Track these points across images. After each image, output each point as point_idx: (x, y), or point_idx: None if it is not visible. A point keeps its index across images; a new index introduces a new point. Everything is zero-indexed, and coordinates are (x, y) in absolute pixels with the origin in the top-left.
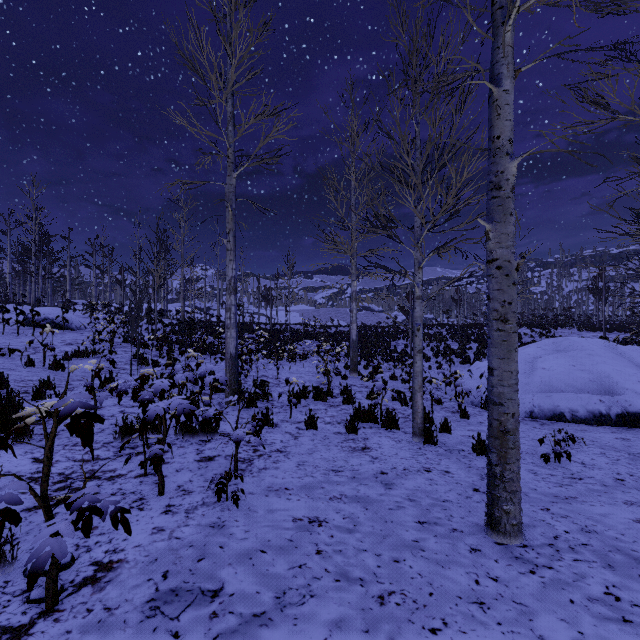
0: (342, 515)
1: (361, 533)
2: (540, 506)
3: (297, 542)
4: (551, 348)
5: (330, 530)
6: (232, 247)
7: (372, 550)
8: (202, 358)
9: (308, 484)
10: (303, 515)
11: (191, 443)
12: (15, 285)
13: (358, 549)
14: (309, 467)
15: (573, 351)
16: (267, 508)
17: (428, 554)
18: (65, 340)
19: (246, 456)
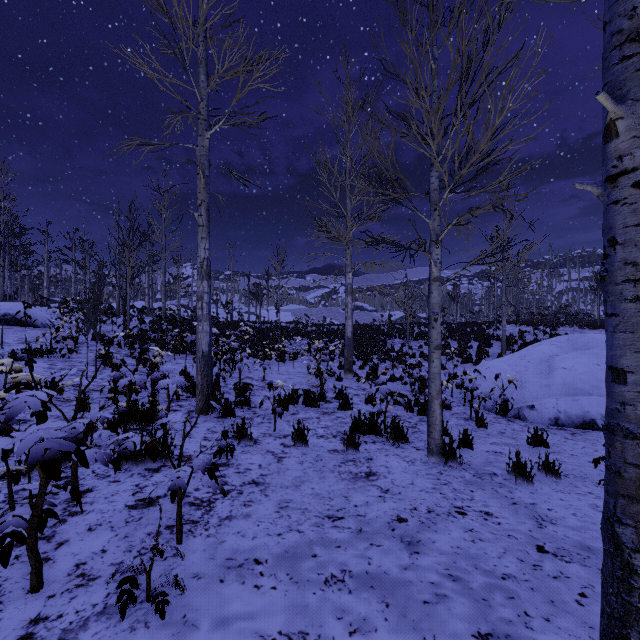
0: (347, 625)
1: None
2: None
3: None
4: (567, 345)
5: None
6: (204, 222)
7: None
8: (180, 358)
9: (291, 549)
10: (279, 629)
11: (131, 474)
12: None
13: None
14: (295, 512)
15: (594, 348)
16: (217, 614)
17: None
18: (23, 338)
19: (205, 495)
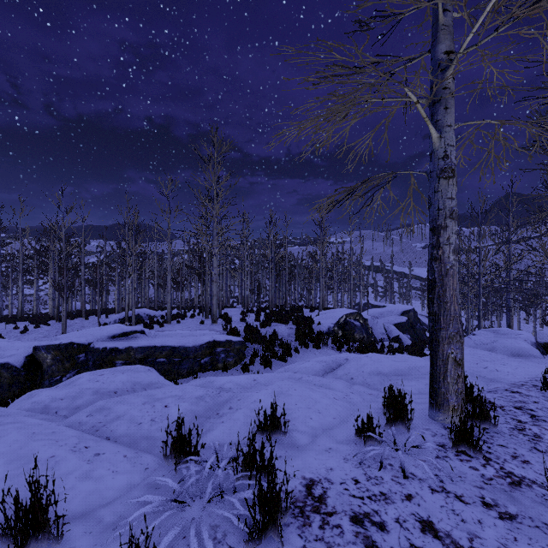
0: None
1: None
2: None
3: None
4: None
5: None
6: None
7: None
8: None
9: None
10: None
11: None
12: None
13: None
14: None
15: None
16: None
17: None
18: None
19: None
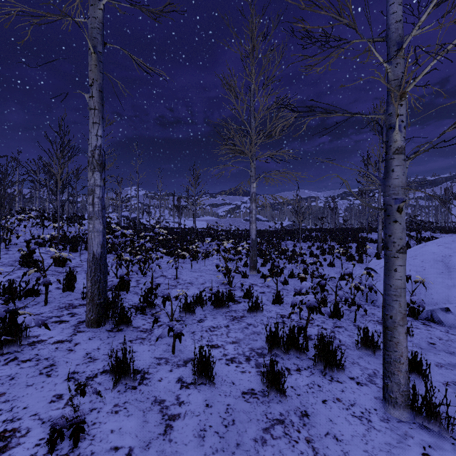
0: None
1: None
2: None
3: None
4: (455, 246)
5: None
6: (96, 105)
7: None
8: None
9: None
10: None
11: None
12: None
13: None
14: None
15: None
16: None
17: None
18: None
19: None
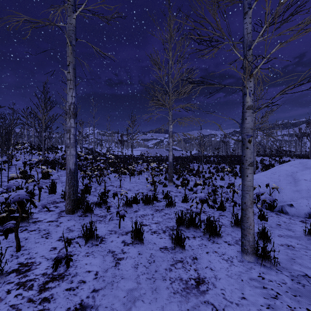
0: None
1: None
2: None
3: None
4: (300, 166)
5: None
6: (72, 77)
7: None
8: None
9: None
10: None
11: None
12: None
13: None
14: None
15: None
16: None
17: None
18: None
19: None
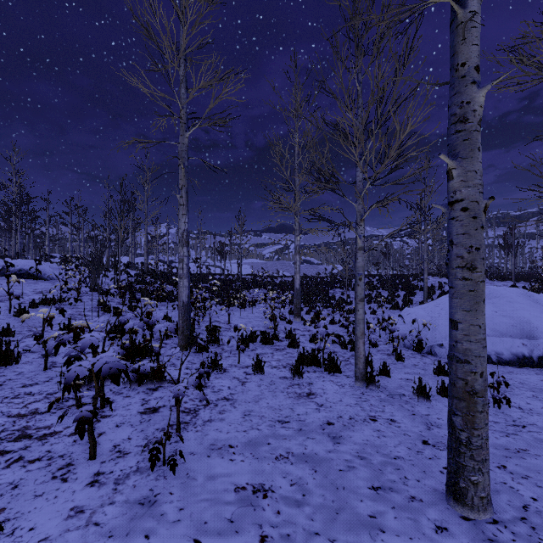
0: (289, 480)
1: (311, 506)
2: (495, 463)
3: (238, 523)
4: None
5: (276, 503)
6: (184, 202)
7: (325, 533)
8: (161, 305)
9: (253, 439)
10: (247, 482)
11: (138, 392)
12: (1, 241)
13: (309, 532)
14: (255, 418)
15: (494, 298)
16: (207, 473)
17: (389, 537)
18: (36, 289)
19: (192, 406)
